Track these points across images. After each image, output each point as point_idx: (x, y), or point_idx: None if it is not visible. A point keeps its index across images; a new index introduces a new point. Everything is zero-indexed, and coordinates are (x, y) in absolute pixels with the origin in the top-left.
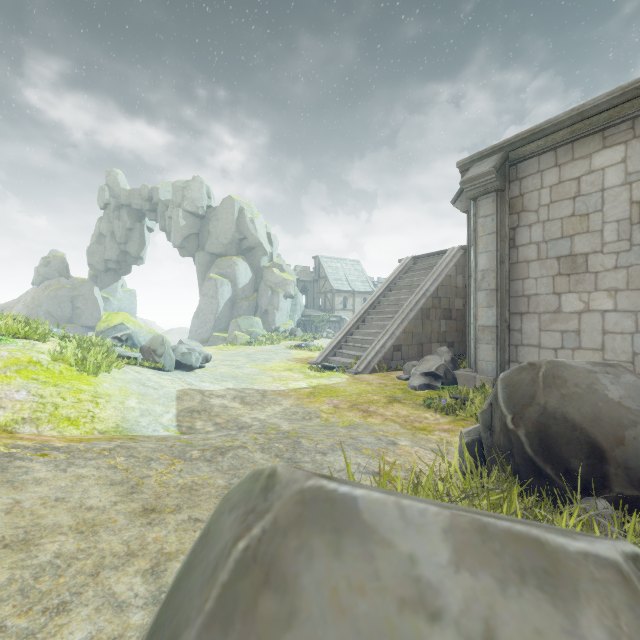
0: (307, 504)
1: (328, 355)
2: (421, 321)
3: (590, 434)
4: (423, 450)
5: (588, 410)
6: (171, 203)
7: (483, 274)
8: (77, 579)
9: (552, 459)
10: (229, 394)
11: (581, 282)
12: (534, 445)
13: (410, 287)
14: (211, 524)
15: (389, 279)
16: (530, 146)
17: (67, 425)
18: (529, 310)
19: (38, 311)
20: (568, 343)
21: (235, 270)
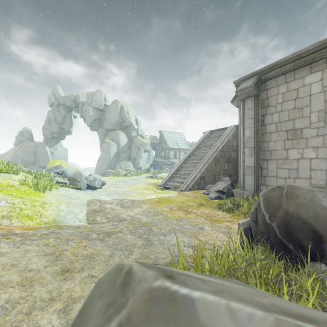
0: (154, 303)
1: (166, 181)
2: (215, 164)
3: (313, 226)
4: (217, 232)
5: (311, 212)
6: (86, 103)
7: (247, 139)
8: (17, 317)
9: (292, 240)
10: (115, 202)
11: (299, 143)
12: (282, 232)
13: (209, 146)
14: (87, 303)
15: (198, 142)
16: (272, 72)
17: (27, 219)
18: (271, 158)
19: (17, 159)
20: (292, 175)
21: (119, 138)
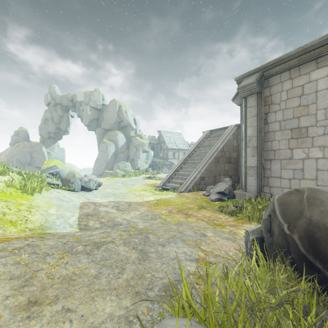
0: None
1: (165, 182)
2: (215, 164)
3: None
4: (221, 239)
5: None
6: (83, 102)
7: (249, 138)
8: None
9: (320, 256)
10: (110, 204)
11: (304, 142)
12: (306, 246)
13: (209, 146)
14: None
15: (197, 142)
16: (275, 68)
17: (9, 225)
18: (275, 158)
19: (12, 159)
20: (297, 176)
21: (117, 138)
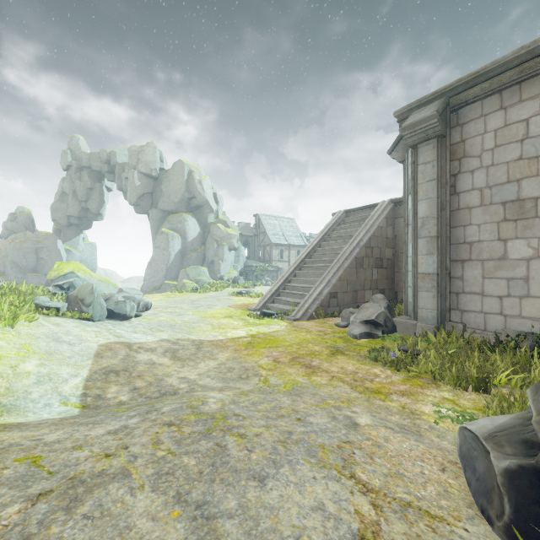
0: None
1: (267, 302)
2: (355, 269)
3: None
4: (391, 433)
5: None
6: (127, 165)
7: (423, 221)
8: None
9: None
10: (161, 347)
11: (530, 227)
12: None
13: (344, 238)
14: None
15: (323, 231)
16: (473, 90)
17: None
18: (471, 257)
19: (4, 261)
20: (515, 291)
21: (185, 225)
